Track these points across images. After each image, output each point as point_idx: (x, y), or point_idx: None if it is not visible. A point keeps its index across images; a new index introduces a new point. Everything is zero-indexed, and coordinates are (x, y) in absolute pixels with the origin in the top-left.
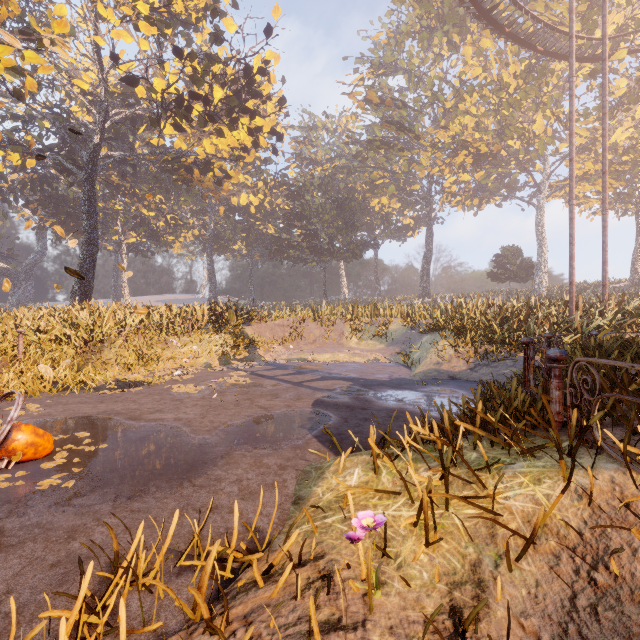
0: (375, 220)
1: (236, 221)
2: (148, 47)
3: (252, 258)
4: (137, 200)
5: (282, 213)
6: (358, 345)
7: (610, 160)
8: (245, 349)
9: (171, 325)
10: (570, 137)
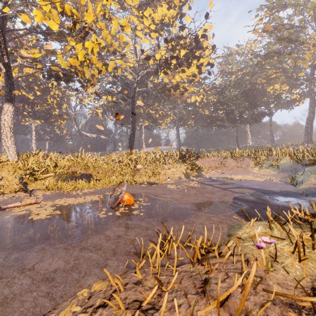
0: (270, 99)
1: (189, 110)
2: (154, 42)
3: (197, 127)
4: (148, 107)
5: (212, 103)
6: (258, 171)
7: None
8: (196, 171)
9: (164, 160)
10: None
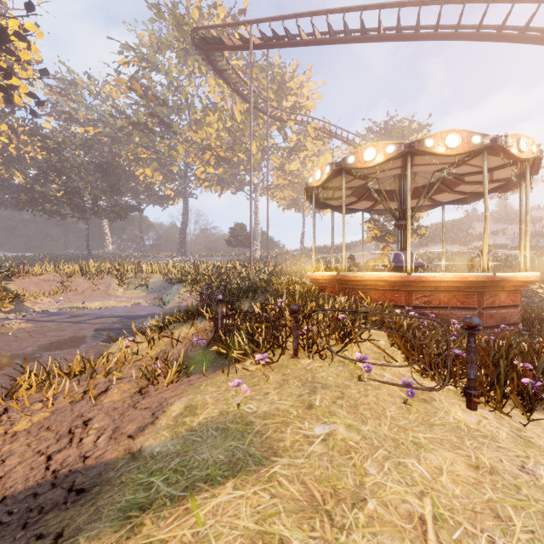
0: (140, 187)
1: None
2: None
3: None
4: None
5: (33, 161)
6: (124, 294)
7: (290, 180)
8: (10, 302)
9: None
10: (250, 179)
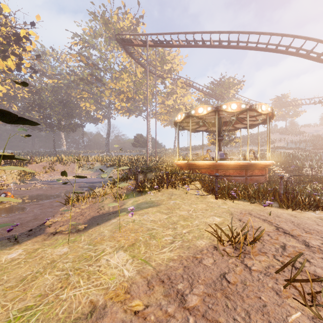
0: (82, 113)
1: None
2: None
3: None
4: None
5: (22, 98)
6: (82, 173)
7: (168, 110)
8: (29, 176)
9: None
10: (147, 114)
